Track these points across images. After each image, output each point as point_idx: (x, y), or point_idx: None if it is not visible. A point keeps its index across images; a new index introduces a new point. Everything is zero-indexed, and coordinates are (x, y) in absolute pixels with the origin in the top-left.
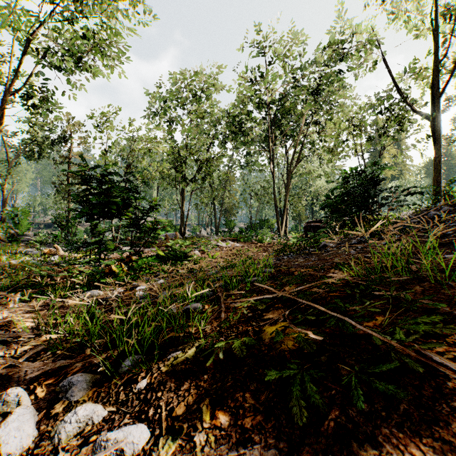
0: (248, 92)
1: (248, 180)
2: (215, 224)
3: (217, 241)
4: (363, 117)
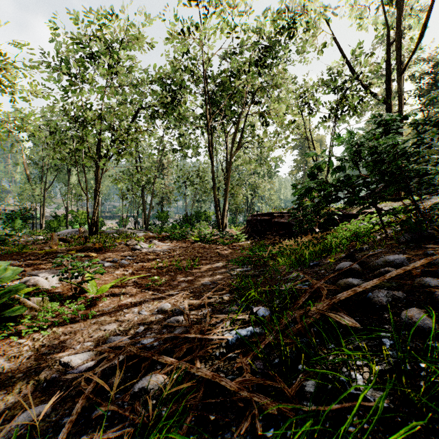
0: (181, 48)
1: (183, 167)
2: (144, 216)
3: (138, 240)
4: (314, 97)
